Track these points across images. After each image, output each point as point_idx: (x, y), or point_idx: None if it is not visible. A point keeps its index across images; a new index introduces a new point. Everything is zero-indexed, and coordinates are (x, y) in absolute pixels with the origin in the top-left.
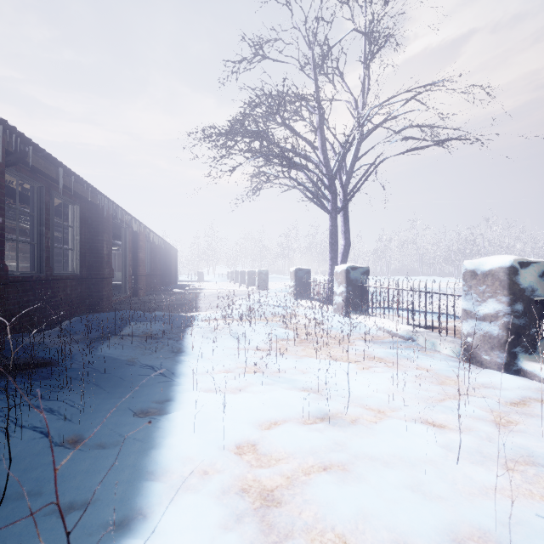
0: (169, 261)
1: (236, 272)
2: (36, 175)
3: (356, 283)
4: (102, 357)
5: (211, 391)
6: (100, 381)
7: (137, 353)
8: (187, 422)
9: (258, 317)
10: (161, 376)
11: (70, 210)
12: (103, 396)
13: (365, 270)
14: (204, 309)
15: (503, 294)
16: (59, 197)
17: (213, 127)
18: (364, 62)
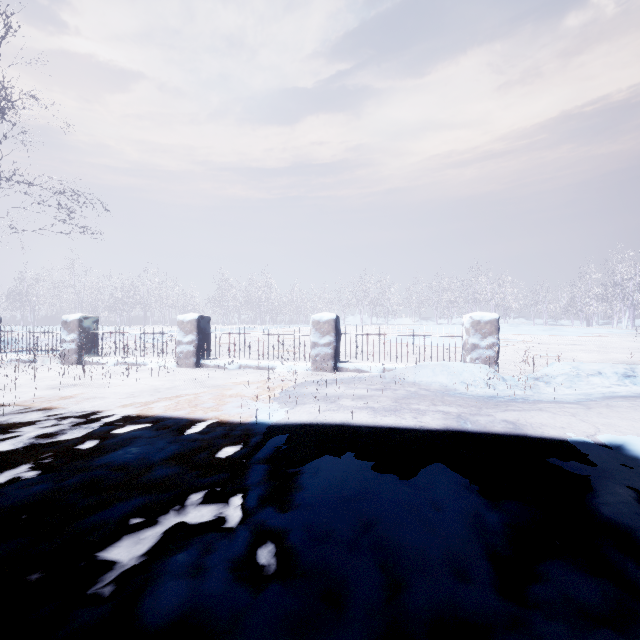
0: None
1: None
2: None
3: None
4: None
5: None
6: None
7: None
8: None
9: None
10: None
11: None
12: None
13: None
14: None
15: (77, 330)
16: None
17: None
18: None
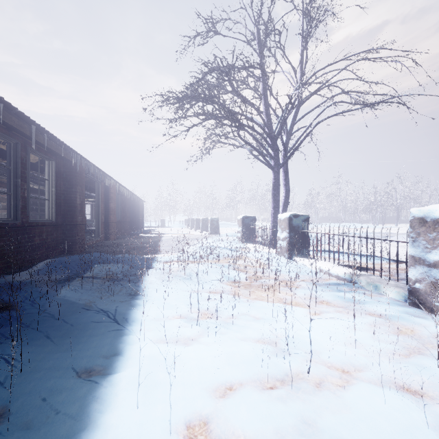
0: (137, 210)
1: (192, 219)
2: (12, 132)
3: (298, 229)
4: (61, 301)
5: (162, 342)
6: (51, 330)
7: (95, 296)
8: (131, 390)
9: (211, 259)
10: (114, 323)
11: (47, 165)
12: (48, 349)
13: (305, 218)
14: (164, 252)
15: None
16: (35, 153)
17: (171, 92)
18: (302, 38)
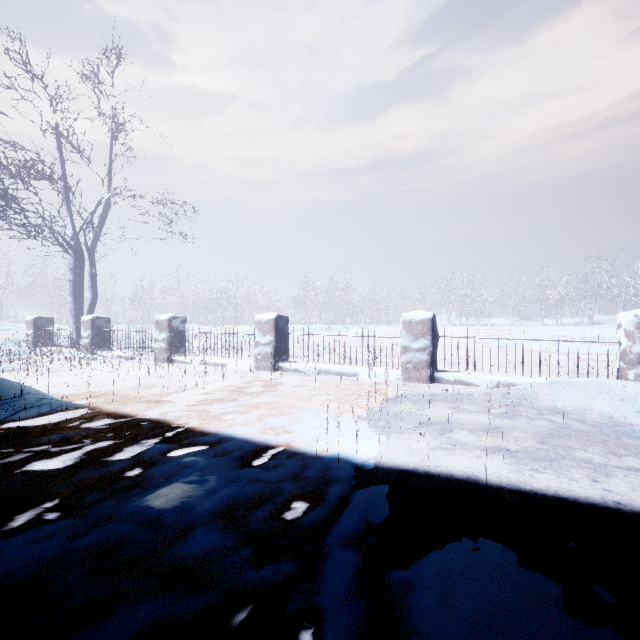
0: None
1: None
2: None
3: (101, 329)
4: None
5: None
6: None
7: None
8: None
9: None
10: None
11: None
12: None
13: (108, 319)
14: None
15: (167, 330)
16: None
17: None
18: (110, 148)
